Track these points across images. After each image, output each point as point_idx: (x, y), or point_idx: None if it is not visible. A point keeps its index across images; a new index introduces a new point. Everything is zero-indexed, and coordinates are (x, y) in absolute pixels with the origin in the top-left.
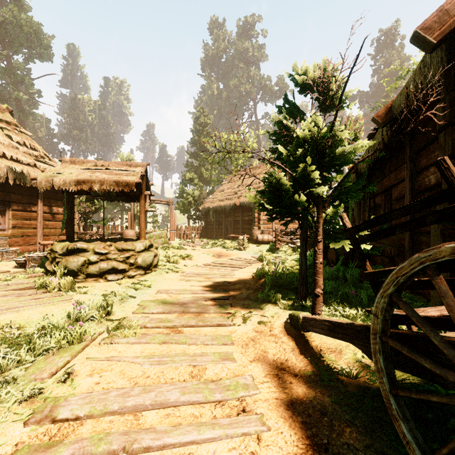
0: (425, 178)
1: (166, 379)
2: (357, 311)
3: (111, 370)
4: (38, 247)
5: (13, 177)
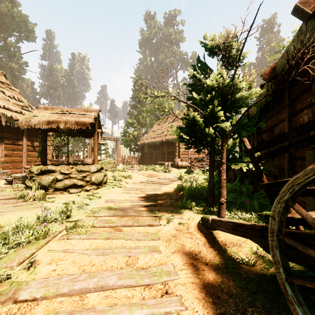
0: (300, 118)
1: (107, 267)
2: (251, 214)
3: (66, 259)
4: (23, 170)
5: (5, 120)
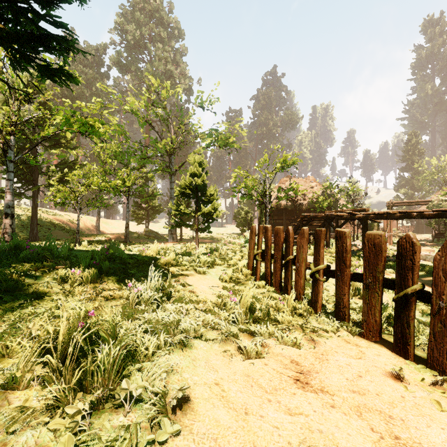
0: None
1: None
2: None
3: None
4: None
5: None
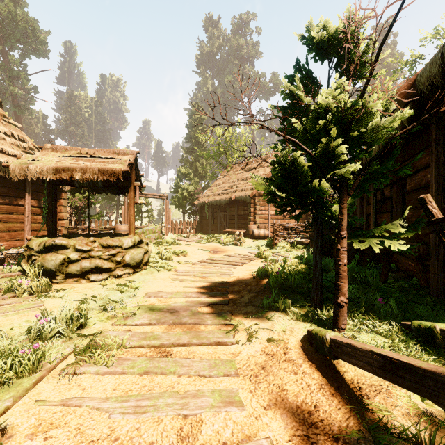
0: None
1: (142, 444)
2: (388, 323)
3: (65, 424)
4: (25, 243)
5: None
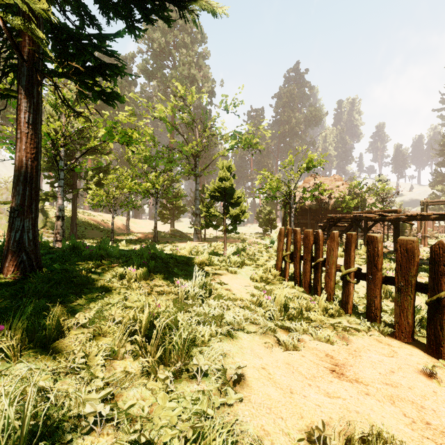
0: None
1: None
2: None
3: None
4: None
5: None
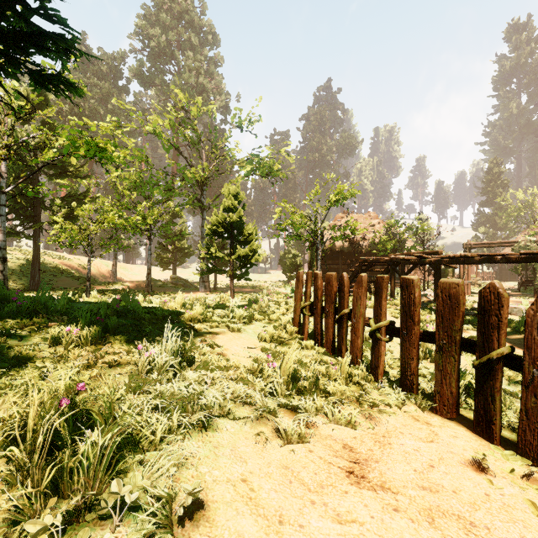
0: None
1: None
2: None
3: None
4: None
5: None
